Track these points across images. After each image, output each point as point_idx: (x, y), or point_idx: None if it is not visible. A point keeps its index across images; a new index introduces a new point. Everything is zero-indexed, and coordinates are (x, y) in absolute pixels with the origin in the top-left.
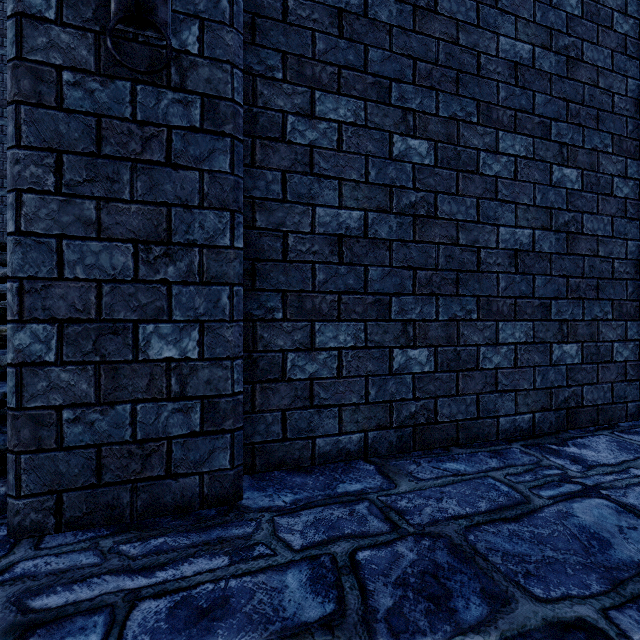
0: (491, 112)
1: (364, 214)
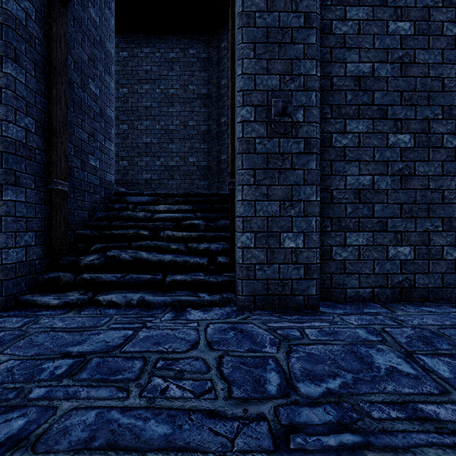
0: (452, 111)
1: (372, 177)
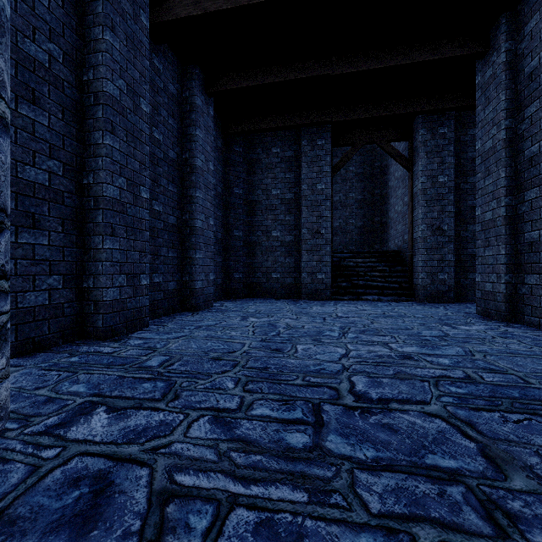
0: None
1: None
